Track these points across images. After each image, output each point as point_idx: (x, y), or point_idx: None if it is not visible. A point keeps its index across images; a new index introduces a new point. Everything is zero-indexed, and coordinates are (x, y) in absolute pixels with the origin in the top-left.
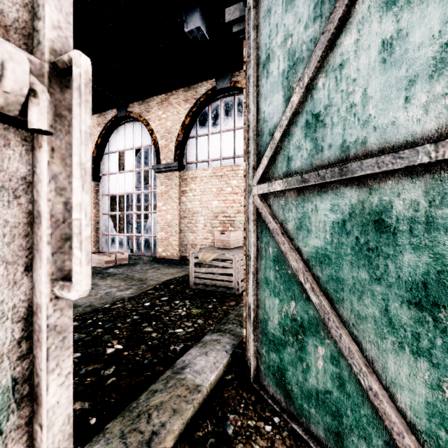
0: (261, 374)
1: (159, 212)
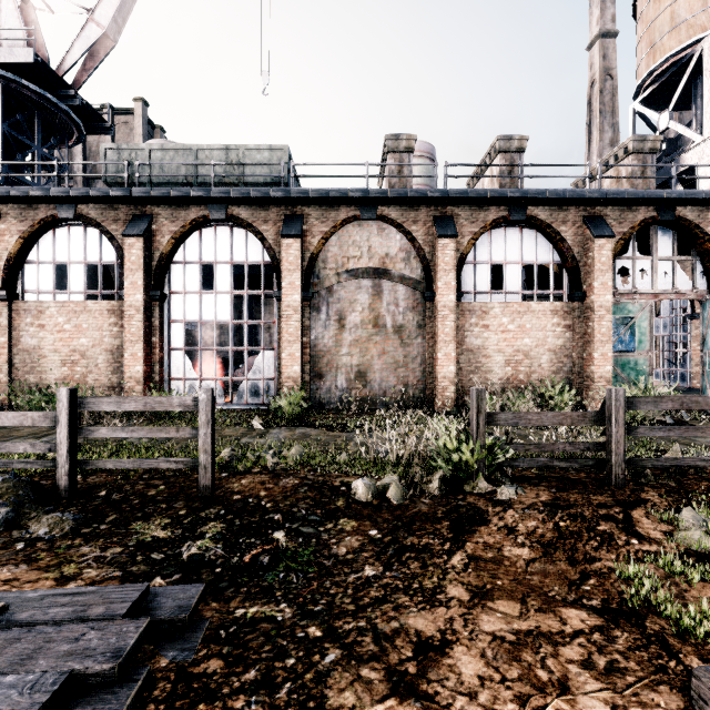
0: None
1: (693, 351)
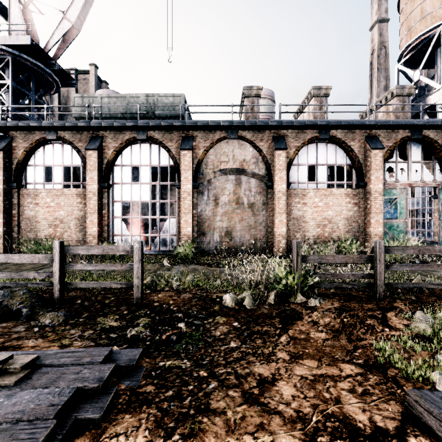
0: None
1: (435, 219)
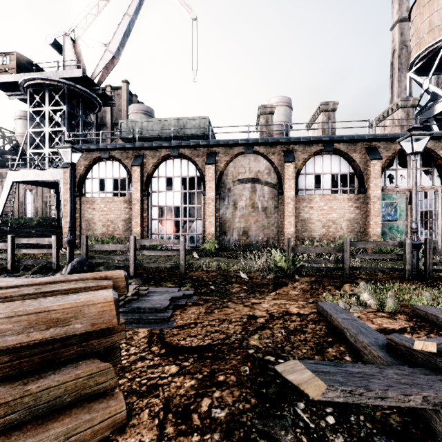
0: None
1: None
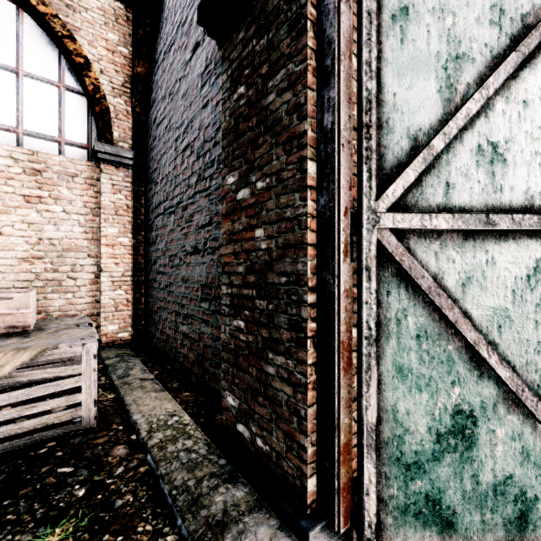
0: (387, 533)
1: None
